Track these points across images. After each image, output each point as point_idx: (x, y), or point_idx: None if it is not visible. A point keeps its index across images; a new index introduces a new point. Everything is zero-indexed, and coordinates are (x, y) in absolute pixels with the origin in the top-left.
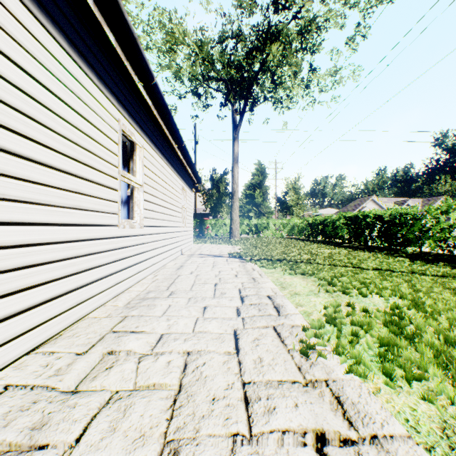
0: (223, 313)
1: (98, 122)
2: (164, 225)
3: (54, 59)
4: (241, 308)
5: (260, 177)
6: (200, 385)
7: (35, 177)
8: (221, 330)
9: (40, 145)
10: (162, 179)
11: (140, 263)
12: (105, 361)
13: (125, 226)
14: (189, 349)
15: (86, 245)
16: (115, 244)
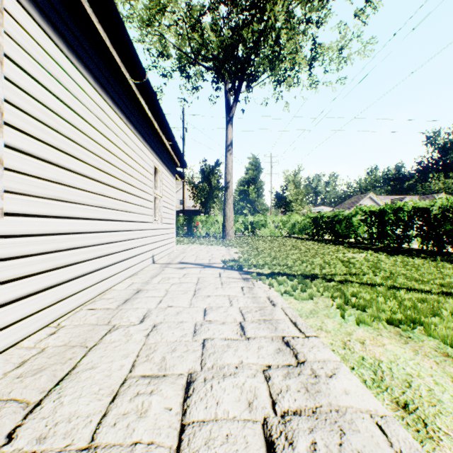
0: None
1: None
2: (104, 217)
3: None
4: None
5: (254, 171)
6: None
7: None
8: None
9: None
10: (99, 131)
11: None
12: None
13: None
14: None
15: None
16: None
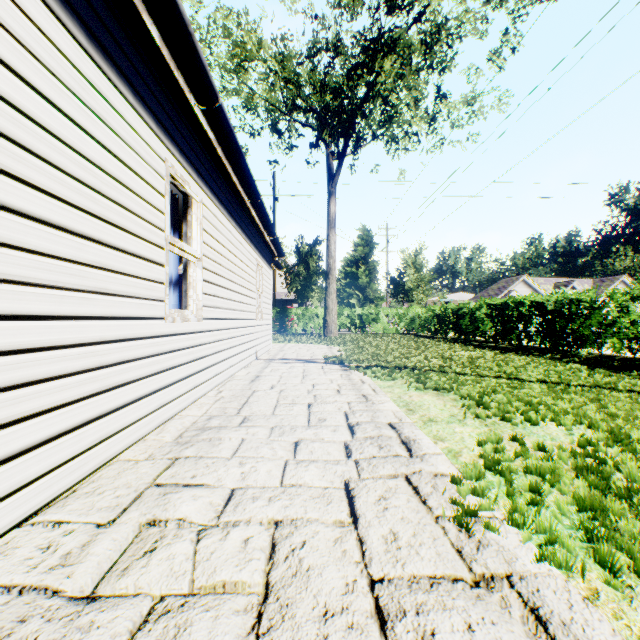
0: (325, 452)
1: (134, 162)
2: (231, 317)
3: (64, 58)
4: (352, 445)
5: (365, 248)
6: (299, 584)
7: (33, 242)
8: (325, 481)
9: (40, 192)
10: (229, 250)
11: (197, 374)
12: (143, 539)
13: (174, 320)
14: (278, 516)
15: (115, 349)
16: (159, 346)
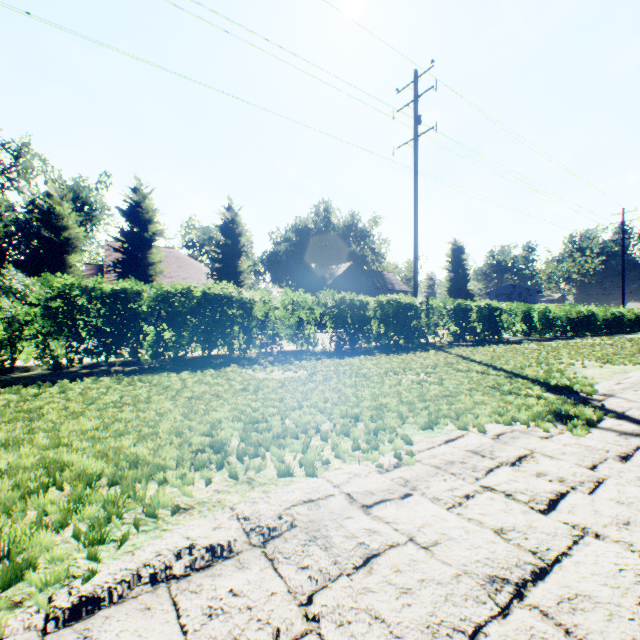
0: None
1: None
2: None
3: None
4: None
5: None
6: None
7: None
8: None
9: None
10: None
11: None
12: None
13: None
14: None
15: None
16: None
